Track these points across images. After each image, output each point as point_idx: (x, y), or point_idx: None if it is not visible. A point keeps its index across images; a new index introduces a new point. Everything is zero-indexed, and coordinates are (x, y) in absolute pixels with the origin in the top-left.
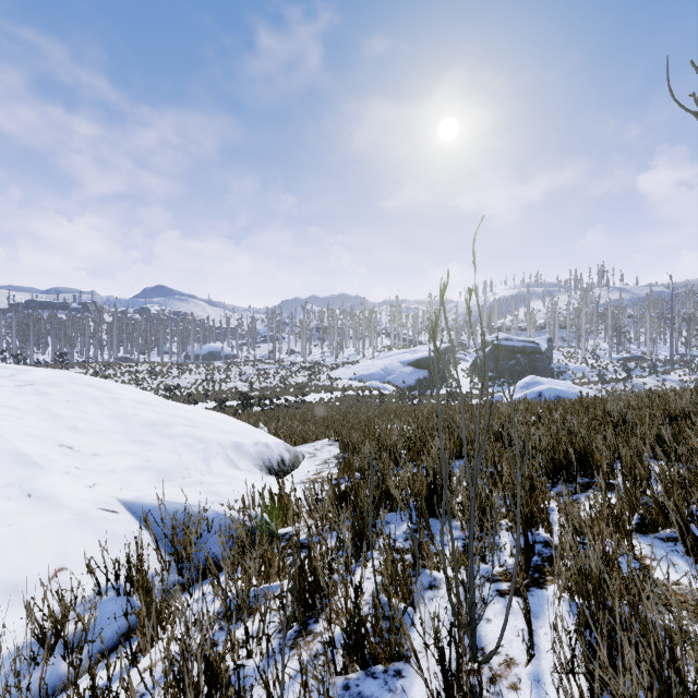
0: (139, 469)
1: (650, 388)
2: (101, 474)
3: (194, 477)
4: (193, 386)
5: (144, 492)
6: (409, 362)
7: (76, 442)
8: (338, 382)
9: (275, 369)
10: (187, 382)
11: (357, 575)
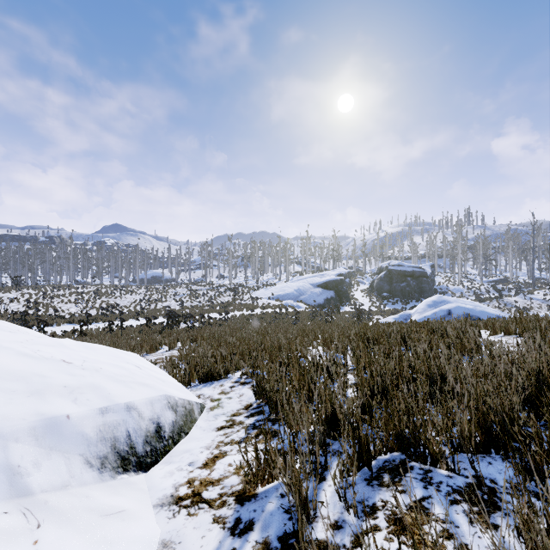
0: None
1: None
2: None
3: None
4: (132, 305)
5: None
6: (318, 284)
7: None
8: (258, 301)
9: (205, 290)
10: (127, 301)
11: None
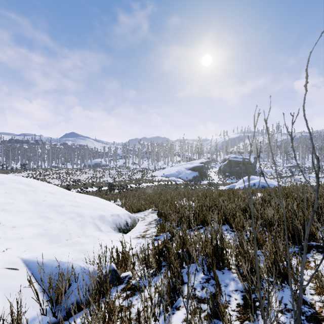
0: (39, 236)
1: None
2: (14, 241)
3: (74, 238)
4: (87, 180)
5: (39, 252)
6: (189, 168)
7: (4, 219)
8: (156, 177)
9: (126, 171)
10: (84, 178)
11: None
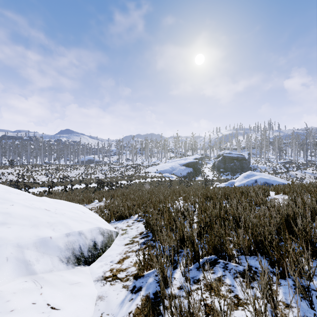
0: None
1: None
2: None
3: None
4: (77, 176)
5: None
6: (183, 164)
7: None
8: (149, 174)
9: (119, 167)
10: (74, 174)
11: None
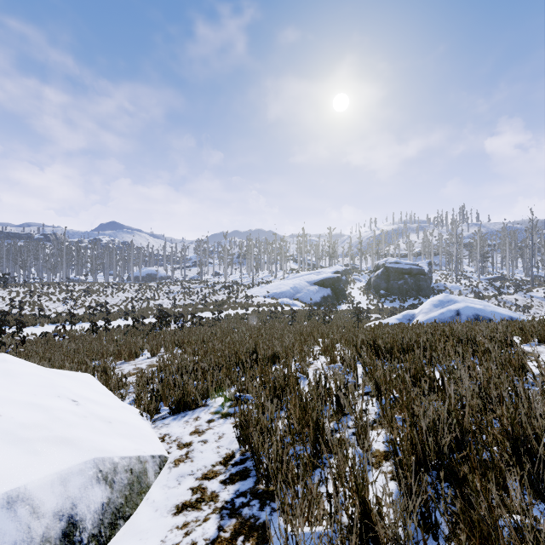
0: None
1: None
2: None
3: None
4: (124, 303)
5: None
6: (315, 282)
7: None
8: (254, 299)
9: (200, 288)
10: (118, 299)
11: None
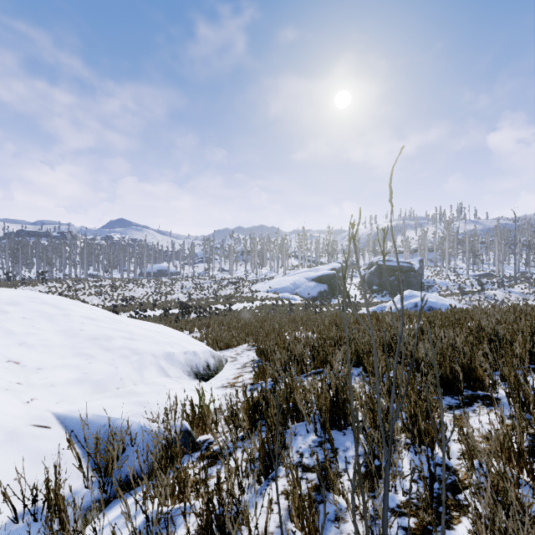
0: (77, 382)
1: (514, 306)
2: (42, 388)
3: (128, 386)
4: (145, 297)
5: (78, 405)
6: (313, 278)
7: (24, 357)
8: (258, 294)
9: (209, 283)
10: (140, 294)
11: (265, 497)
